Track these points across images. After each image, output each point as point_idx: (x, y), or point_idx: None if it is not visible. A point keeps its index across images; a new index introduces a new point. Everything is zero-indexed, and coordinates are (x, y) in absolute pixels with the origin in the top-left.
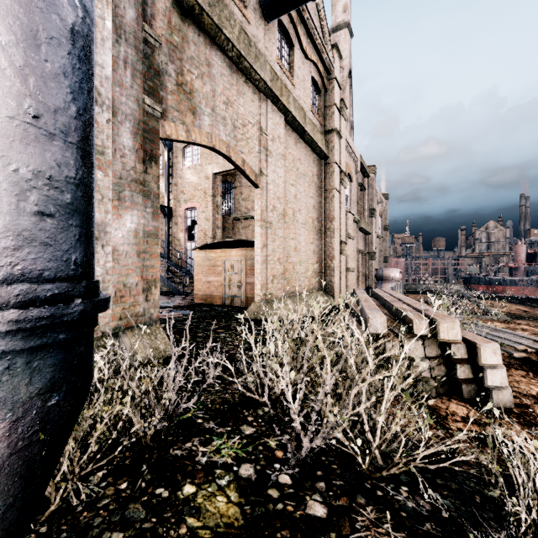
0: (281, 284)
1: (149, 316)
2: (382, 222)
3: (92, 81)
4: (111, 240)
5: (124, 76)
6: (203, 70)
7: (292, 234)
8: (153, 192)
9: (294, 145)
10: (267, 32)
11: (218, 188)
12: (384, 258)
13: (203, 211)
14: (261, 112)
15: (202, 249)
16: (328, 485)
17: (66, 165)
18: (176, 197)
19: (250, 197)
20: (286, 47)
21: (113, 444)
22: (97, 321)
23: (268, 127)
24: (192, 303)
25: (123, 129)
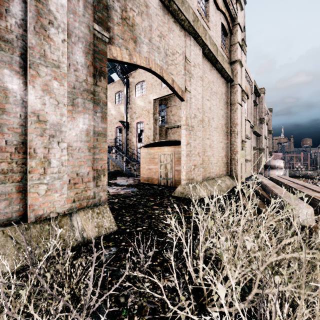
0: (200, 171)
1: (98, 198)
2: (268, 128)
3: None
4: (66, 138)
5: (77, 6)
6: (142, 9)
7: (207, 135)
8: (102, 100)
9: (209, 71)
10: None
11: (156, 109)
12: (269, 152)
13: (147, 123)
14: (185, 45)
15: (145, 147)
16: None
17: None
18: (131, 116)
19: (176, 113)
20: (203, 1)
21: None
22: None
23: (191, 56)
24: (139, 182)
25: (76, 49)
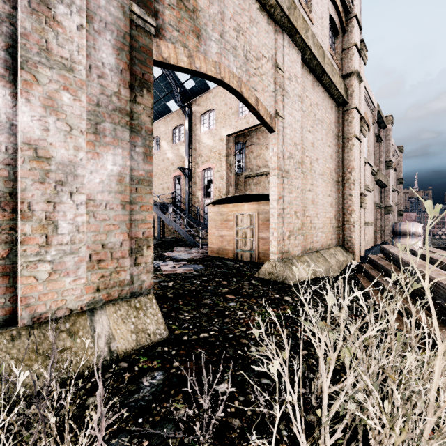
0: (298, 240)
1: (139, 284)
2: (396, 175)
3: None
4: (84, 187)
5: None
6: None
7: (309, 186)
8: (144, 127)
9: (311, 88)
10: None
11: (231, 149)
12: (398, 212)
13: (218, 170)
14: (276, 45)
15: (215, 204)
16: None
17: None
18: (195, 160)
19: (260, 155)
20: None
21: None
22: None
23: (284, 63)
24: (205, 255)
25: (101, 42)
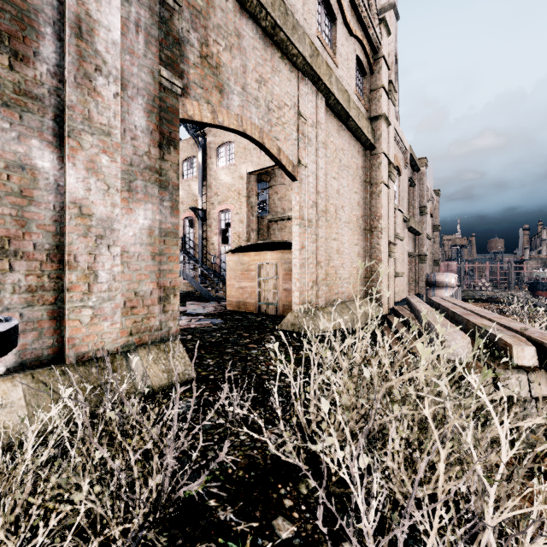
0: (321, 291)
1: (166, 330)
2: (433, 221)
3: None
4: (119, 240)
5: (136, 42)
6: (232, 41)
7: (334, 234)
8: (171, 182)
9: (336, 133)
10: (306, 1)
11: (252, 188)
12: (435, 261)
13: (237, 213)
14: (299, 93)
15: (235, 252)
16: None
17: None
18: (210, 200)
19: (286, 197)
20: (327, 21)
21: (77, 544)
22: None
23: (307, 111)
24: (224, 310)
25: (134, 106)
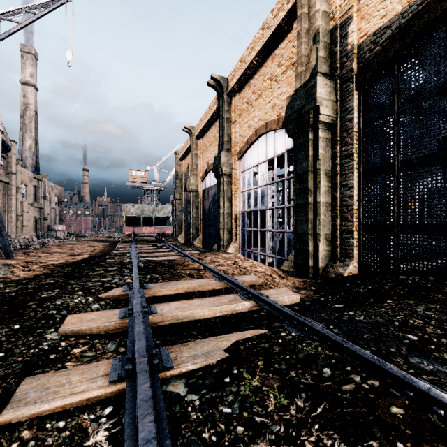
0: None
1: None
2: (59, 199)
3: None
4: None
5: None
6: None
7: None
8: None
9: None
10: None
11: None
12: (60, 219)
13: None
14: None
15: None
16: None
17: None
18: None
19: None
20: None
21: None
22: None
23: None
24: None
25: None
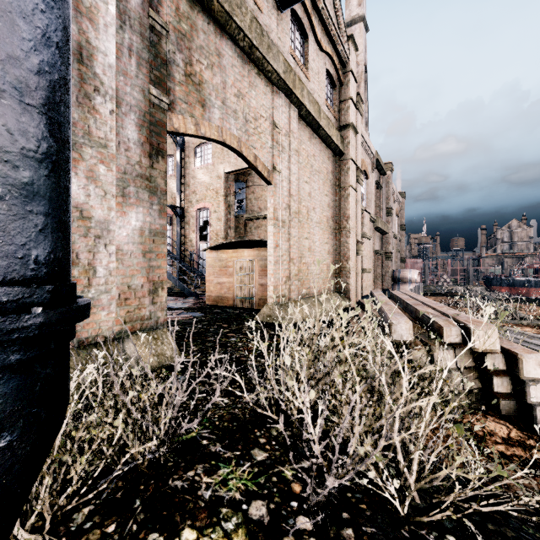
0: (294, 286)
1: (155, 320)
2: (399, 221)
3: (66, 35)
4: (114, 239)
5: (129, 64)
6: (213, 60)
7: (306, 234)
8: (160, 188)
9: (308, 141)
10: (280, 22)
11: (230, 188)
12: (401, 259)
13: (215, 211)
14: (273, 105)
15: (213, 249)
16: (357, 533)
17: (22, 133)
18: (188, 198)
19: (262, 197)
20: (300, 38)
21: (105, 470)
22: (72, 334)
23: (281, 121)
24: (203, 304)
25: (127, 121)
